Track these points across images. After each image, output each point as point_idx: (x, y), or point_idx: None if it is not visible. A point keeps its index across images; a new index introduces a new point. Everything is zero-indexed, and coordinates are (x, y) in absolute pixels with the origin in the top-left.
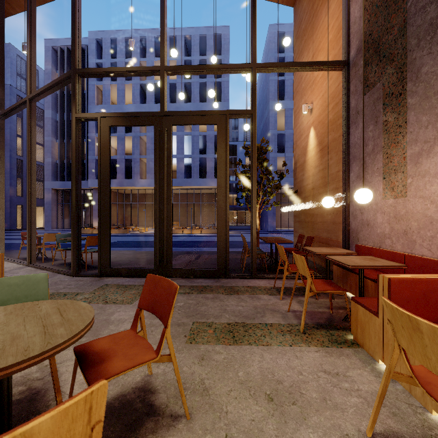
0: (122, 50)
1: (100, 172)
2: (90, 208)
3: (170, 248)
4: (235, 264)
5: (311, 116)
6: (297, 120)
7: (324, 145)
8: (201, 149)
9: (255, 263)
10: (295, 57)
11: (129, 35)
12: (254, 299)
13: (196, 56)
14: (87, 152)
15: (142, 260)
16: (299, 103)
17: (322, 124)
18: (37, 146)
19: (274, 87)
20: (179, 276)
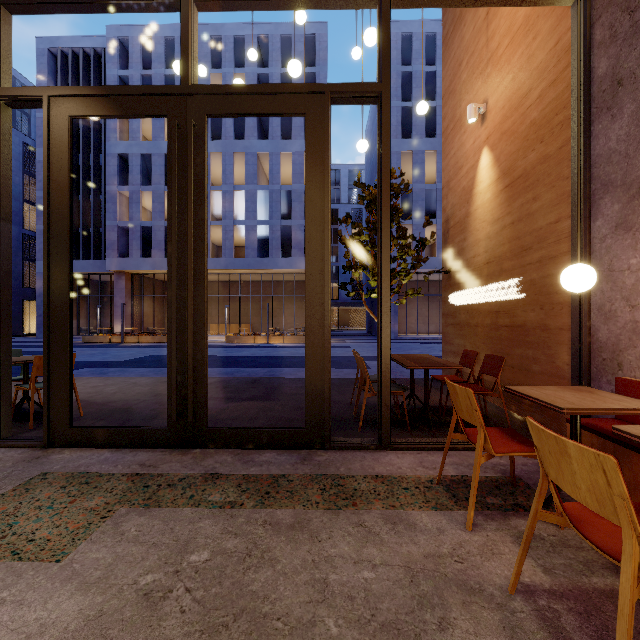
0: (160, 56)
1: (49, 216)
2: (110, 303)
3: (202, 383)
4: (341, 408)
5: (484, 127)
6: (450, 144)
7: (515, 175)
8: (284, 213)
9: (388, 417)
10: (447, 32)
11: (171, 32)
12: (399, 529)
13: (276, 68)
14: (105, 215)
15: (162, 399)
16: (455, 112)
17: (511, 134)
18: (27, 207)
19: (395, 117)
20: (223, 444)
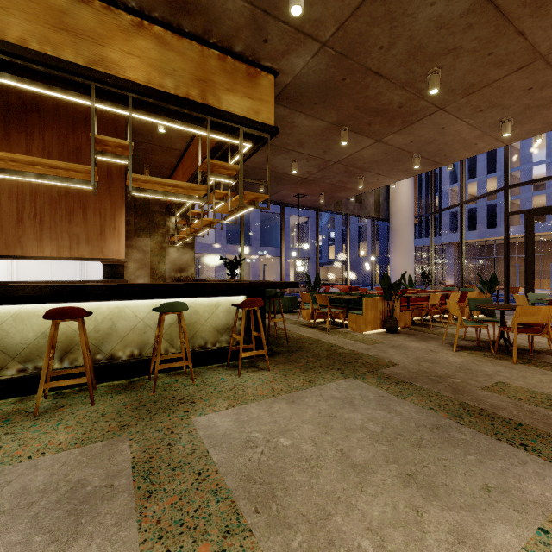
0: None
1: (526, 246)
2: (442, 264)
3: None
4: None
5: None
6: None
7: None
8: None
9: None
10: None
11: None
12: None
13: None
14: (439, 206)
15: None
16: None
17: None
18: None
19: None
20: None
